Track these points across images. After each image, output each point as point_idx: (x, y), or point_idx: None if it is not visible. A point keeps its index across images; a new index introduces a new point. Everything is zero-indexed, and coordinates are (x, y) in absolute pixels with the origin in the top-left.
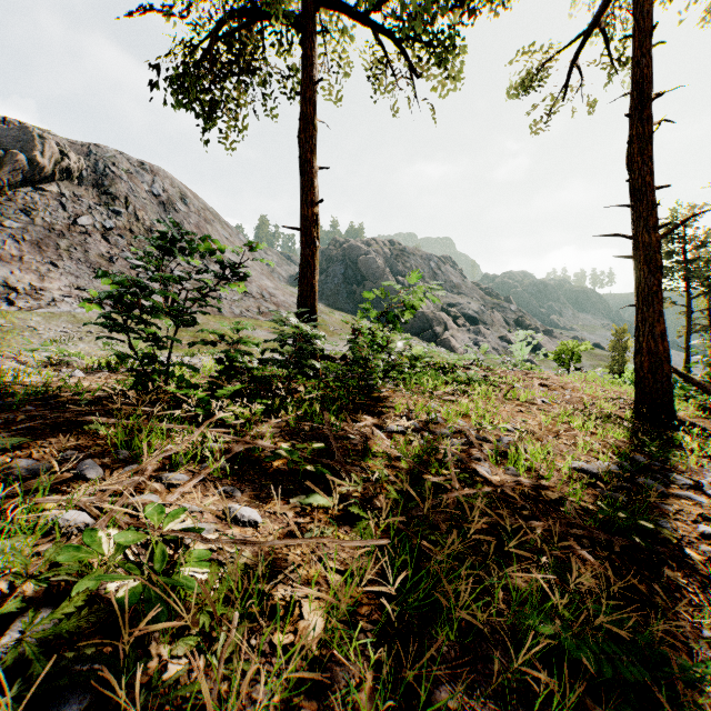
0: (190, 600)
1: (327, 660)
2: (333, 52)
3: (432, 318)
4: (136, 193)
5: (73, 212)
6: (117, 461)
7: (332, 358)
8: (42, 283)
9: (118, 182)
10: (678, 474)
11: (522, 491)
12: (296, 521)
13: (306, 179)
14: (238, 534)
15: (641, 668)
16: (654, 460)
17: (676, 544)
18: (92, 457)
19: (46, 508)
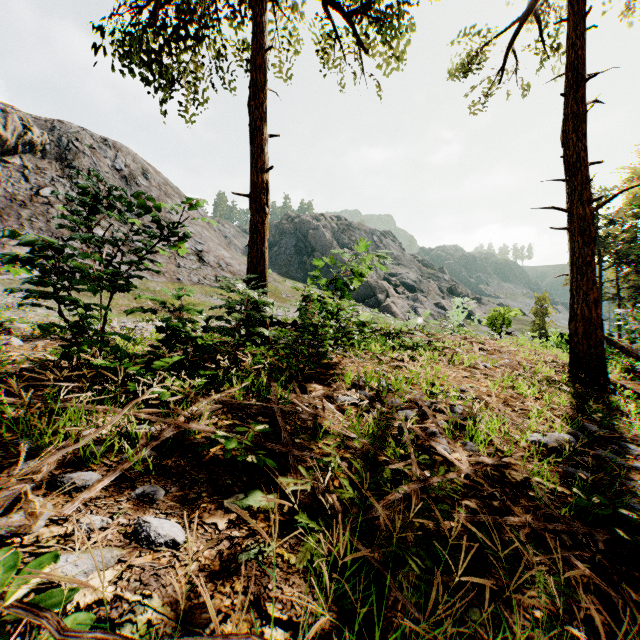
0: None
1: None
2: (284, 28)
3: (375, 286)
4: (98, 167)
5: (36, 184)
6: (14, 455)
7: (283, 324)
8: (3, 251)
9: (81, 157)
10: (629, 443)
11: (485, 472)
12: (228, 535)
13: (255, 146)
14: (148, 565)
15: None
16: (601, 427)
17: None
18: None
19: None
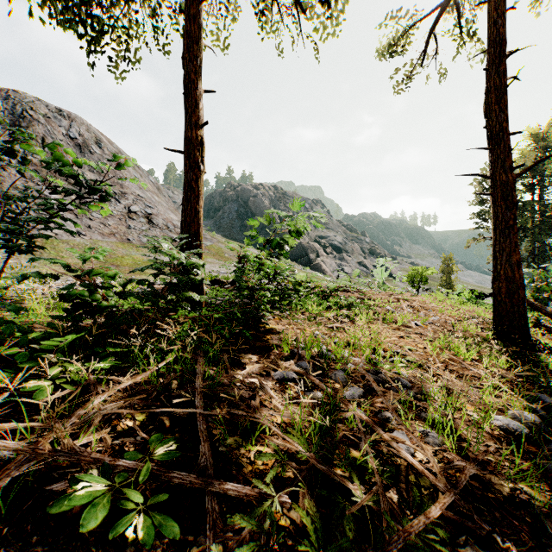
0: None
1: None
2: None
3: (307, 247)
4: (53, 135)
5: None
6: None
7: (222, 282)
8: None
9: (35, 124)
10: None
11: None
12: None
13: (189, 100)
14: None
15: None
16: (547, 393)
17: None
18: None
19: None
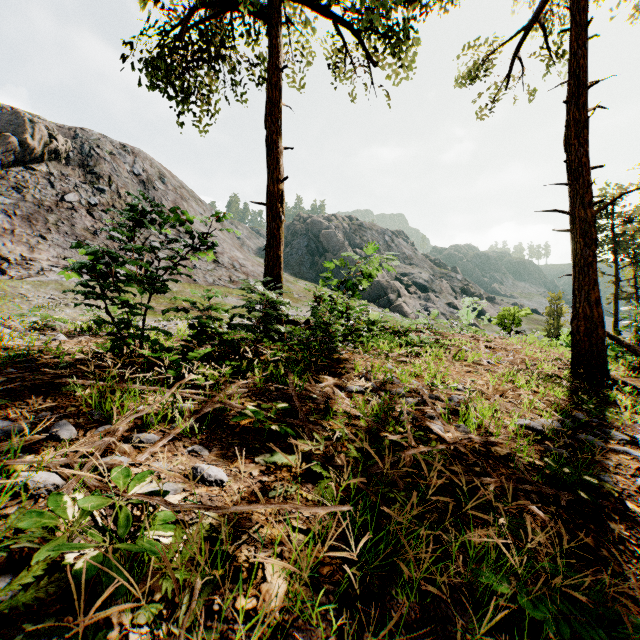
0: (153, 565)
1: (289, 625)
2: (297, 43)
3: (387, 286)
4: (118, 173)
5: (61, 190)
6: (91, 421)
7: (296, 322)
8: (32, 254)
9: (102, 163)
10: (615, 430)
11: (473, 448)
12: (260, 480)
13: (272, 158)
14: (204, 494)
15: (599, 630)
16: (592, 417)
17: (617, 498)
18: (68, 417)
19: (17, 469)
